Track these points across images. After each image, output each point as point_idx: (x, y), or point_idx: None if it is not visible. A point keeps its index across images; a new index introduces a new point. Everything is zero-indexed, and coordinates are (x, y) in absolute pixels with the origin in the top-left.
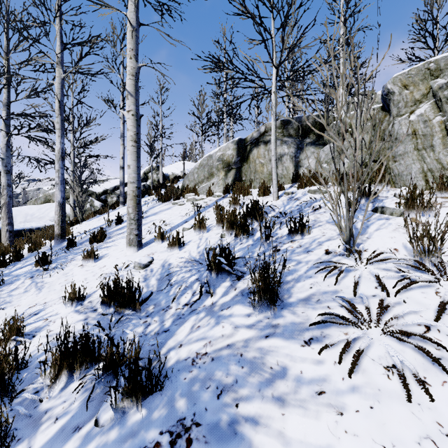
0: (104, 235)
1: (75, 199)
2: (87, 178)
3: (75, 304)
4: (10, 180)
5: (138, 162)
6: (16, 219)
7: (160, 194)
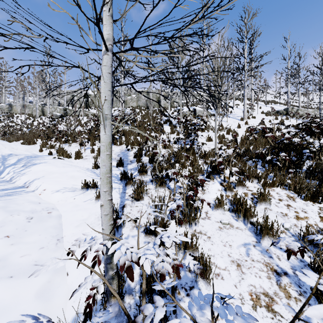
0: None
1: None
2: None
3: None
4: None
5: None
6: None
7: None
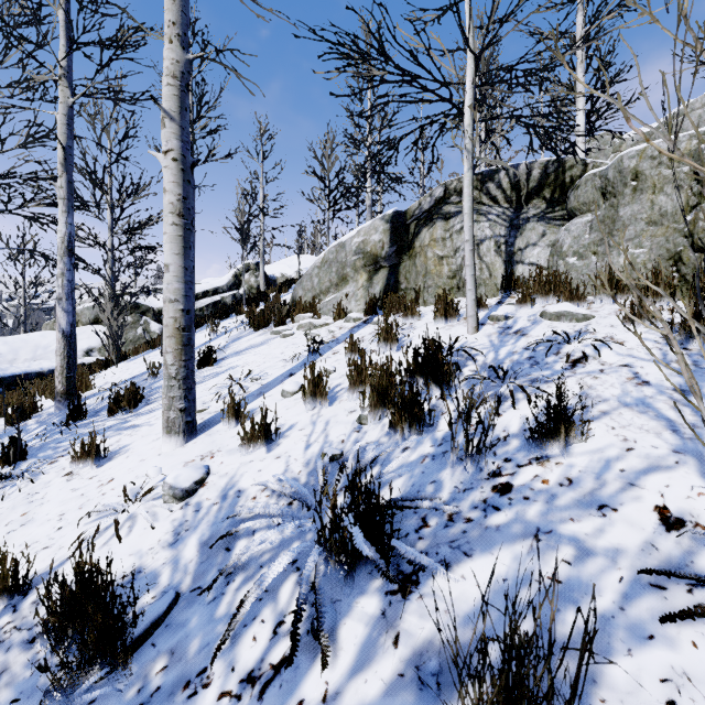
0: (137, 398)
1: (107, 323)
2: (126, 287)
3: (2, 604)
4: None
5: (186, 257)
6: (19, 355)
7: (252, 315)
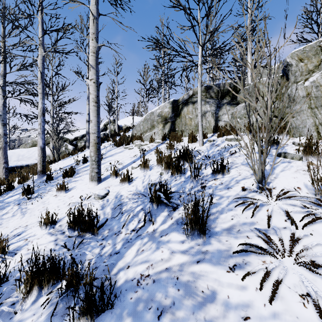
0: (73, 172)
1: (54, 144)
2: (62, 129)
3: (48, 227)
4: (5, 130)
5: (98, 117)
6: (11, 158)
7: (115, 141)
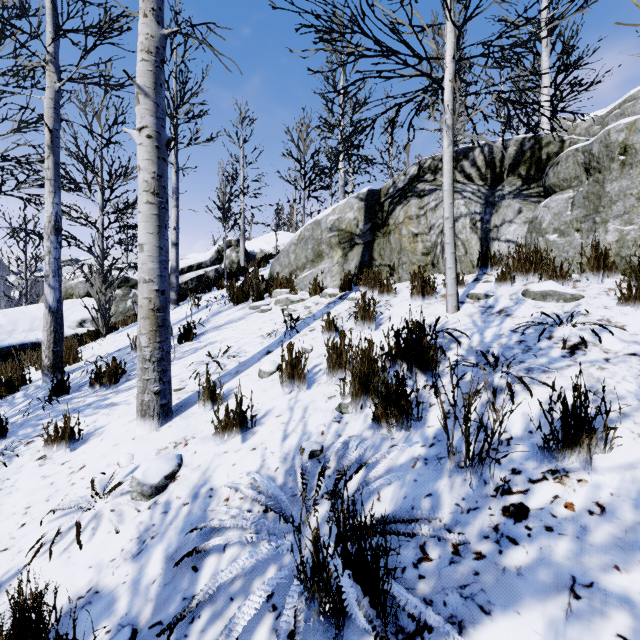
0: (118, 374)
1: (95, 297)
2: (114, 263)
3: None
4: None
5: (161, 236)
6: (17, 326)
7: (232, 290)
